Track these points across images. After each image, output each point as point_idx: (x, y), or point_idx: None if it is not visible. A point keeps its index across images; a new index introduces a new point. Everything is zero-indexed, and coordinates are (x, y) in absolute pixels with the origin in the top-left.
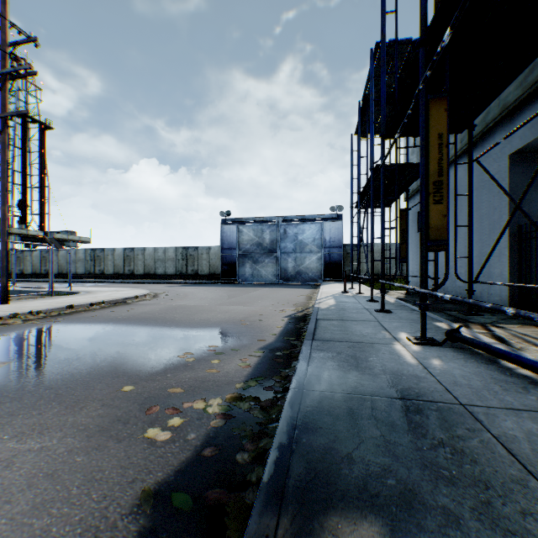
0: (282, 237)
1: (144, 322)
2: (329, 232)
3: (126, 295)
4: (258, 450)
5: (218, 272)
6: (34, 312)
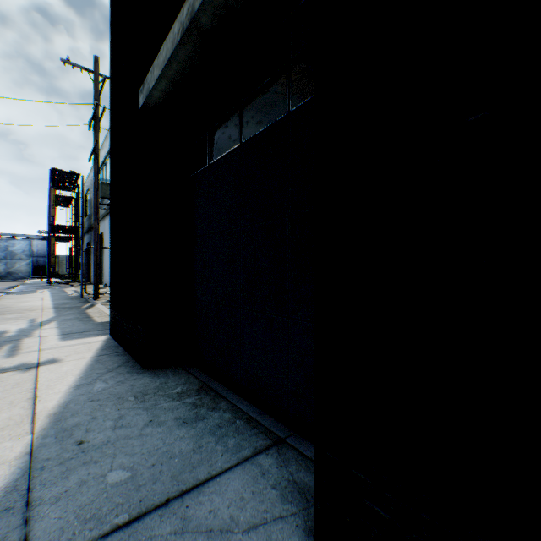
0: None
1: None
2: (38, 247)
3: None
4: None
5: None
6: None
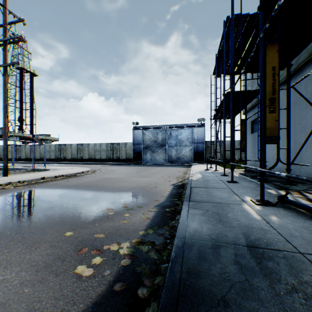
0: (169, 137)
1: (85, 188)
2: (197, 134)
3: (76, 171)
4: (154, 287)
5: (131, 158)
6: (21, 181)
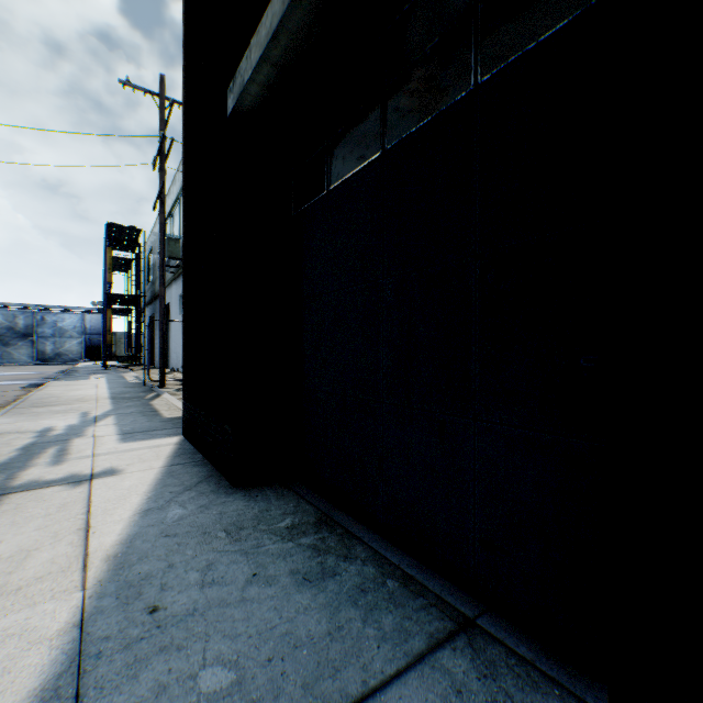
0: (41, 323)
1: None
2: (91, 322)
3: None
4: None
5: None
6: None
